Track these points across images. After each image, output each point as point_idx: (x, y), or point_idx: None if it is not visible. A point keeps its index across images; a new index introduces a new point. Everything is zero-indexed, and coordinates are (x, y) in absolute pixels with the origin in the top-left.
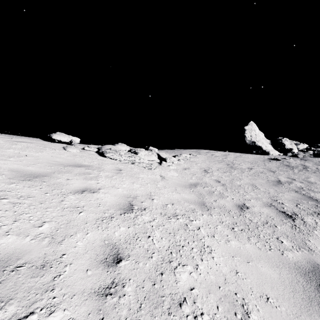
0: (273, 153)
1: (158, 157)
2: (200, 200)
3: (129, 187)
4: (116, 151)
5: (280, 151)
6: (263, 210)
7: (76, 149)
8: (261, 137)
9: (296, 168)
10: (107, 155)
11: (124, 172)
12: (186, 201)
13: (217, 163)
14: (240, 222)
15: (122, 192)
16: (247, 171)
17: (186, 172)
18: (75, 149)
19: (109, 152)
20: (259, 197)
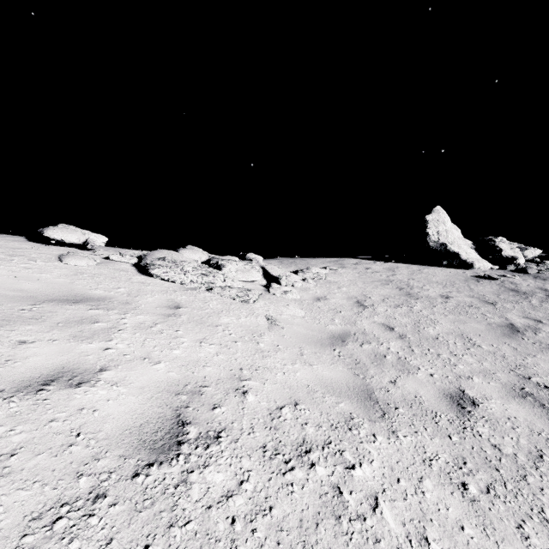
0: (480, 265)
1: (264, 275)
2: (359, 383)
3: (188, 355)
4: (175, 264)
5: (492, 262)
6: (514, 411)
7: (88, 260)
8: (456, 236)
9: (534, 296)
10: (154, 272)
11: (184, 313)
12: (328, 388)
13: (379, 286)
14: (472, 455)
15: (165, 376)
16: (442, 302)
17: (320, 306)
18: (84, 260)
19: (161, 265)
20: (487, 370)
